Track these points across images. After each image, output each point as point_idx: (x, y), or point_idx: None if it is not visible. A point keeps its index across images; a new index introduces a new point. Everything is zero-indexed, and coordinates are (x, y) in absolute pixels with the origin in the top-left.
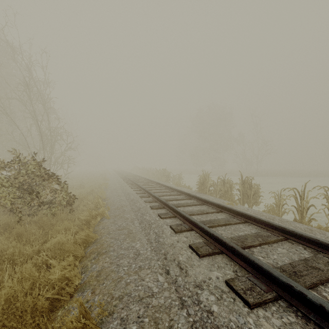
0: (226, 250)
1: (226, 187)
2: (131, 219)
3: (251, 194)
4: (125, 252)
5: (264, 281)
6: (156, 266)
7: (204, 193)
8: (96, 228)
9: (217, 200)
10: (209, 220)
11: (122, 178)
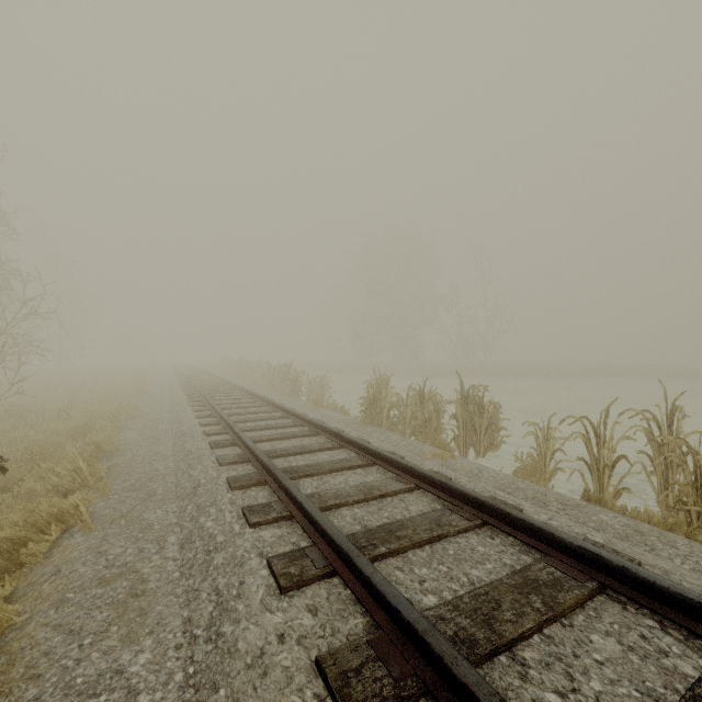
0: (443, 682)
1: (427, 411)
2: (161, 528)
3: (483, 425)
4: None
5: None
6: None
7: (378, 423)
8: (37, 571)
9: (406, 446)
10: (388, 527)
11: (184, 387)
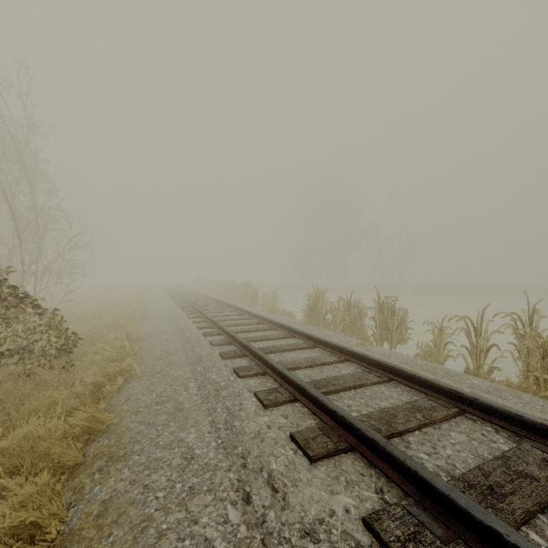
0: (360, 443)
1: (353, 315)
2: (183, 379)
3: (394, 325)
4: (163, 455)
5: (439, 516)
6: (225, 484)
7: (317, 324)
8: (114, 400)
9: (338, 338)
10: (327, 379)
11: (174, 298)
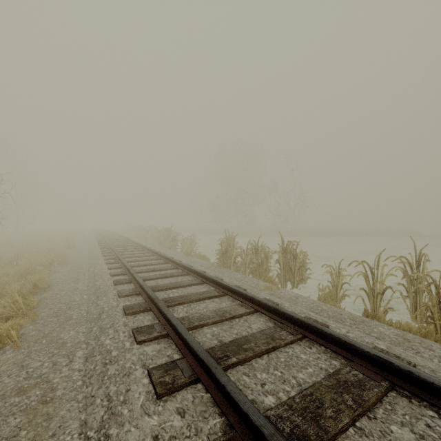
0: None
1: (260, 258)
2: (72, 345)
3: (296, 267)
4: None
5: None
6: None
7: (228, 266)
8: None
9: (247, 281)
10: (237, 341)
11: (100, 243)
